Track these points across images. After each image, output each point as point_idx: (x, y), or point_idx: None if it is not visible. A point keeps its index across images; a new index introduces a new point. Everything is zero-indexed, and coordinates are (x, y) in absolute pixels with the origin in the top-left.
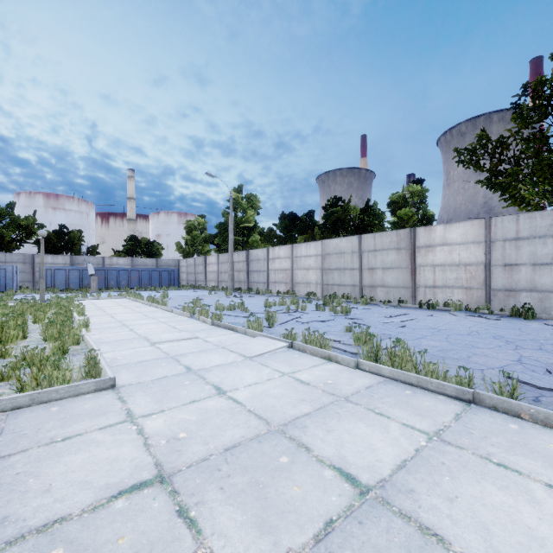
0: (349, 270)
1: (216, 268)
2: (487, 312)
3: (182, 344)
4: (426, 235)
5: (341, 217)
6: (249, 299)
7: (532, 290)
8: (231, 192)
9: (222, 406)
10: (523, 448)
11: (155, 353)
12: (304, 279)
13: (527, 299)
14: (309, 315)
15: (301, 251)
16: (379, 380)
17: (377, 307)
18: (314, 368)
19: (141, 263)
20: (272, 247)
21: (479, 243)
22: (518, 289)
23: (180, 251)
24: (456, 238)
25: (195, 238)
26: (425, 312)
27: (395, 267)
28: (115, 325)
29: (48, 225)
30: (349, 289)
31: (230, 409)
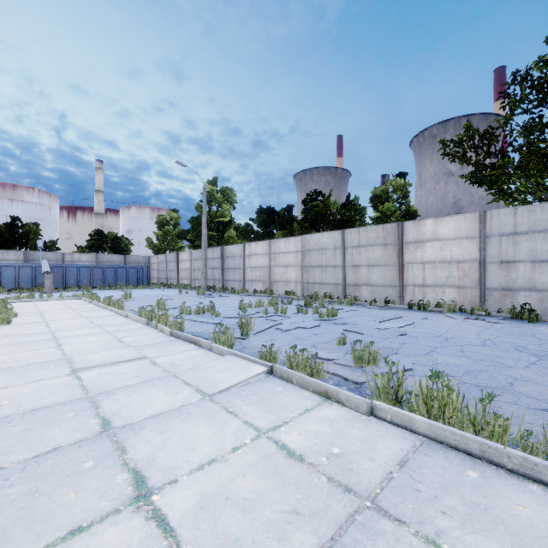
0: (331, 268)
1: (189, 265)
2: (484, 313)
3: (118, 370)
4: (415, 230)
5: (322, 211)
6: (223, 299)
7: (531, 290)
8: (204, 183)
9: None
10: None
11: (67, 390)
12: (283, 277)
13: (526, 299)
14: (291, 320)
15: (279, 247)
16: (413, 443)
17: (363, 308)
18: (307, 416)
19: (107, 260)
20: (249, 243)
21: (472, 238)
22: (515, 288)
23: (150, 246)
24: (448, 233)
25: (167, 234)
26: (419, 314)
27: (381, 264)
28: (41, 338)
29: (4, 217)
30: (331, 288)
31: None
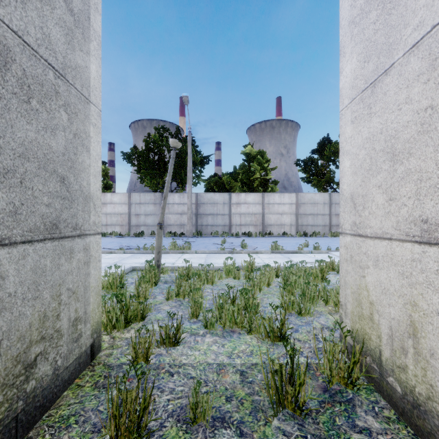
0: None
1: None
2: (128, 236)
3: None
4: (103, 197)
5: None
6: None
7: (145, 225)
8: None
9: None
10: None
11: None
12: None
13: (143, 229)
14: None
15: None
16: None
17: None
18: None
19: None
20: None
21: (126, 204)
22: (140, 225)
23: None
24: (117, 201)
25: None
26: None
27: None
28: None
29: None
30: None
31: None
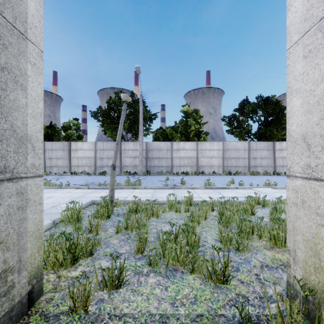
0: None
1: None
2: (94, 174)
3: None
4: (75, 145)
5: None
6: None
7: (107, 166)
8: None
9: None
10: (63, 191)
11: None
12: None
13: (106, 169)
14: None
15: None
16: None
17: (52, 175)
18: None
19: None
20: None
21: (93, 150)
22: (103, 166)
23: None
24: (86, 148)
25: None
26: (71, 175)
27: (62, 158)
28: None
29: None
30: None
31: None
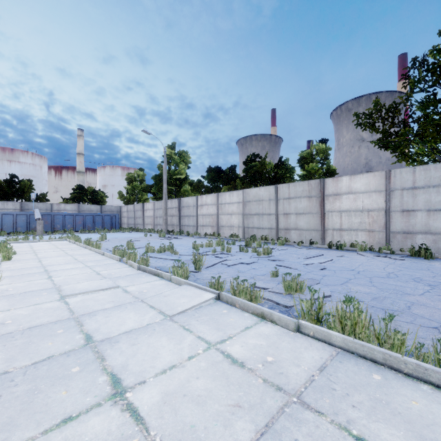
0: (267, 215)
1: (152, 213)
2: (389, 252)
3: (97, 296)
4: (334, 185)
5: (259, 170)
6: (179, 240)
7: (427, 233)
8: (165, 147)
9: (110, 433)
10: None
11: (57, 312)
12: (228, 223)
13: (422, 240)
14: (234, 257)
15: (225, 199)
16: (331, 353)
17: (292, 247)
18: (247, 332)
19: (86, 209)
20: (200, 195)
21: (380, 191)
22: (414, 231)
23: (121, 198)
24: (360, 188)
25: (135, 188)
26: (337, 252)
27: (307, 212)
28: (36, 271)
29: (4, 175)
30: (267, 232)
31: (121, 440)
